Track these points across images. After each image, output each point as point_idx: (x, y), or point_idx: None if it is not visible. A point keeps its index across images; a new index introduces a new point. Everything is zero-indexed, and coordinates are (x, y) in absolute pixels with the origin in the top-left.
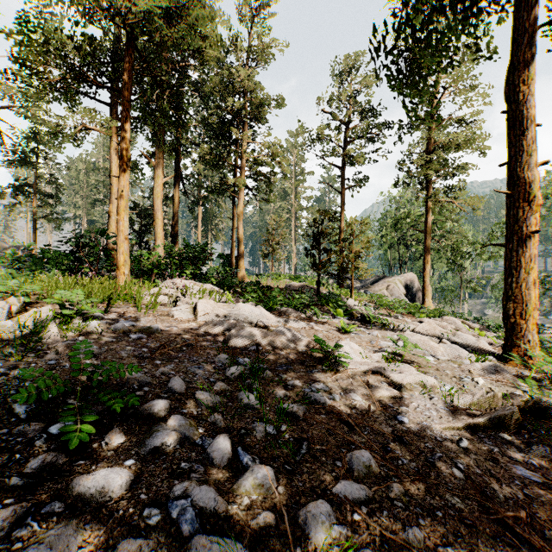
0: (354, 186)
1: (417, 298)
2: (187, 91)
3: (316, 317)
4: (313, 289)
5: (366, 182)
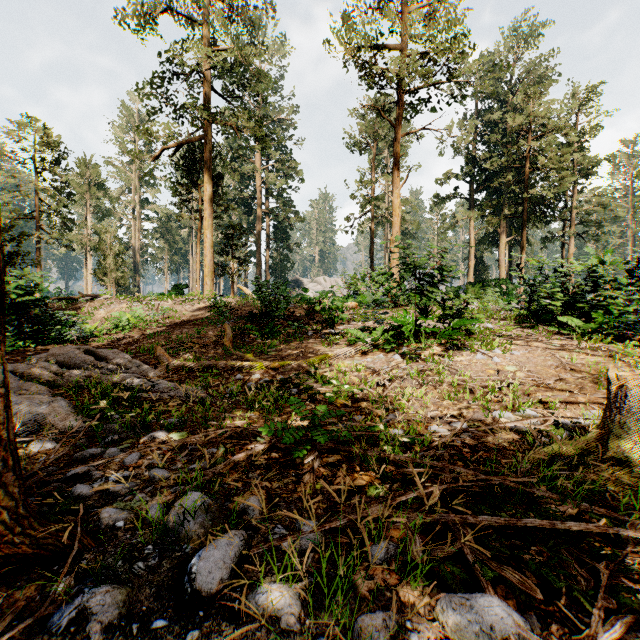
0: None
1: None
2: None
3: None
4: None
5: None
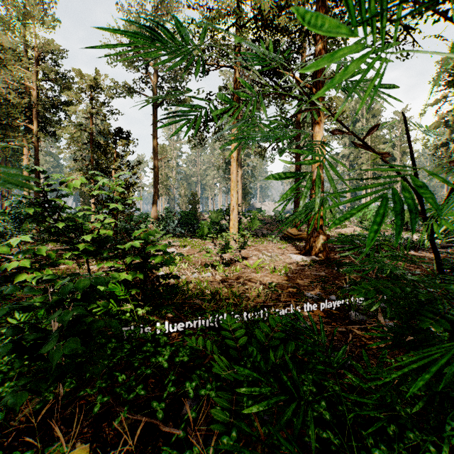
0: None
1: None
2: None
3: None
4: None
5: None
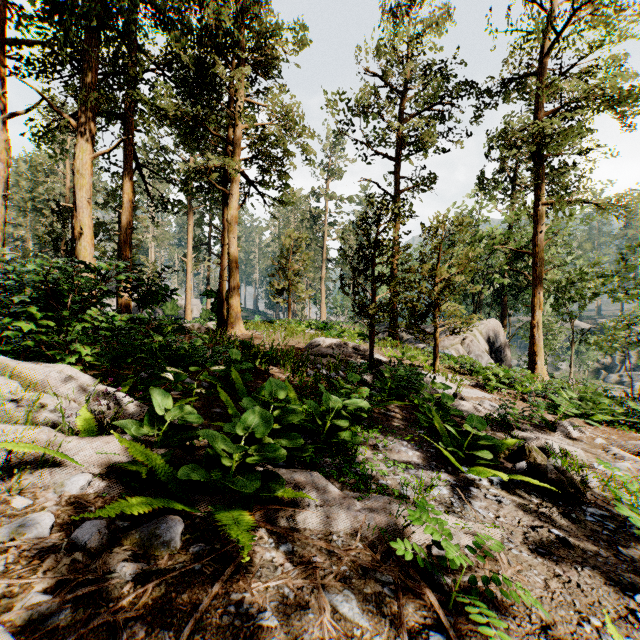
0: (411, 191)
1: (502, 357)
2: (137, 4)
3: (420, 530)
4: (357, 350)
5: (430, 184)
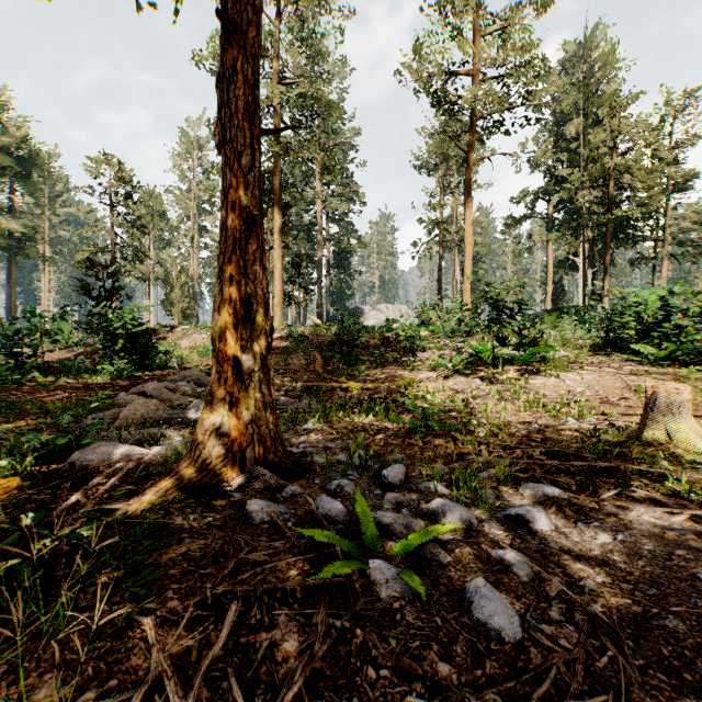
0: None
1: None
2: None
3: None
4: None
5: None
